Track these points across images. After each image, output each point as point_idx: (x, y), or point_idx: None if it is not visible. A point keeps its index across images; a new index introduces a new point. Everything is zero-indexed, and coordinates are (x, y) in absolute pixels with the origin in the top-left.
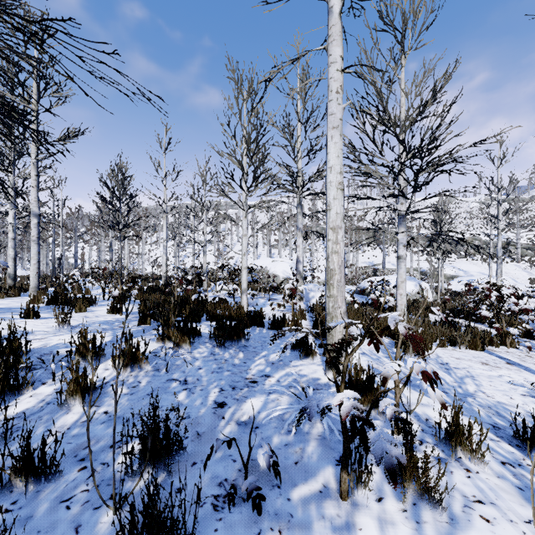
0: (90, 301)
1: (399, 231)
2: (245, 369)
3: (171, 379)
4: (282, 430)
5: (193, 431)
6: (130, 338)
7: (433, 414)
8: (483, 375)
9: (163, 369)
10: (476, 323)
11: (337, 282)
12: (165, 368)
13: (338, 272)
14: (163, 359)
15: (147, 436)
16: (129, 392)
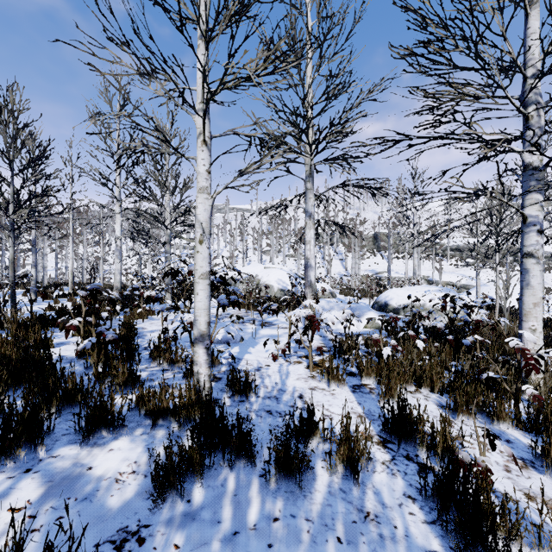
0: None
1: (527, 202)
2: None
3: None
4: None
5: None
6: None
7: None
8: None
9: None
10: None
11: None
12: None
13: None
14: None
15: None
16: None
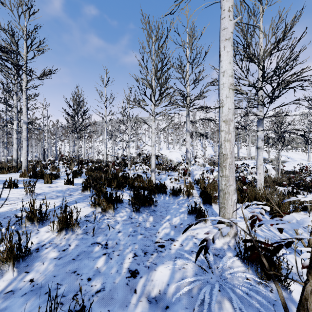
0: (56, 176)
1: (258, 130)
2: (154, 232)
3: (95, 242)
4: None
5: (105, 311)
6: (65, 207)
7: None
8: None
9: (90, 232)
10: (310, 193)
11: (229, 165)
12: (92, 231)
13: (230, 156)
14: (92, 223)
15: None
16: (58, 256)
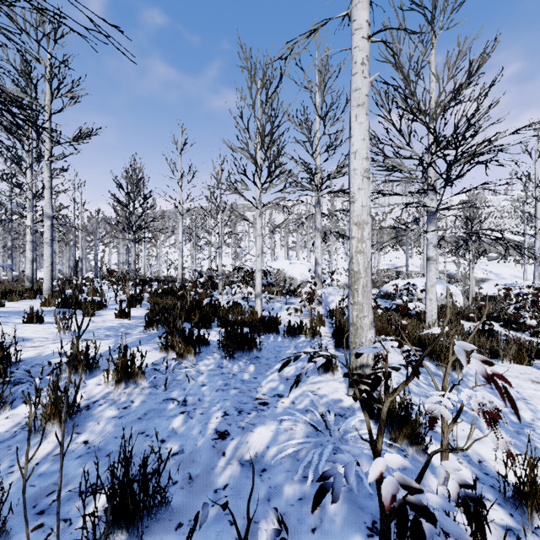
0: (100, 304)
1: (428, 230)
2: (255, 386)
3: (169, 398)
4: (296, 475)
5: (184, 473)
6: (125, 349)
7: (486, 453)
8: (537, 397)
9: (161, 386)
10: (515, 332)
11: (362, 287)
12: (163, 384)
13: (364, 275)
14: (163, 373)
15: (116, 491)
16: (118, 415)
